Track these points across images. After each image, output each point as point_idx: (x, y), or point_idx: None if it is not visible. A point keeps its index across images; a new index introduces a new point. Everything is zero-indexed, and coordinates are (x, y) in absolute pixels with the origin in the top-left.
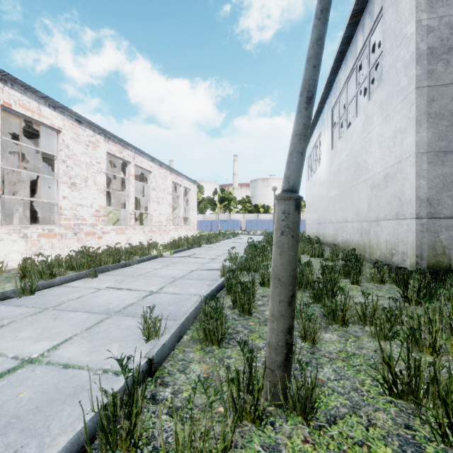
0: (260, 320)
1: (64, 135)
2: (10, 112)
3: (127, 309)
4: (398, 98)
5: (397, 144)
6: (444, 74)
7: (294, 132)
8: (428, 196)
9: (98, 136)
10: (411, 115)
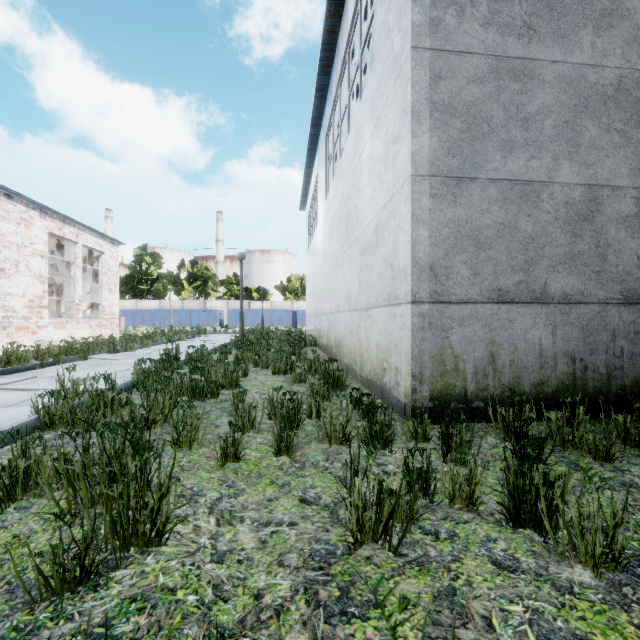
0: None
1: None
2: None
3: None
4: (390, 78)
5: (389, 165)
6: (457, 32)
7: None
8: (432, 260)
9: None
10: (406, 103)
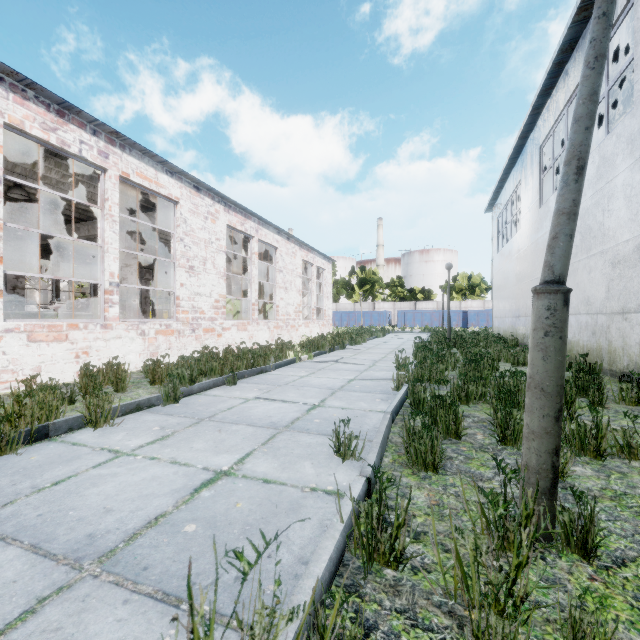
0: (474, 445)
1: (181, 207)
2: (123, 183)
3: (295, 424)
4: None
5: None
6: None
7: (559, 210)
8: None
9: (217, 206)
10: None
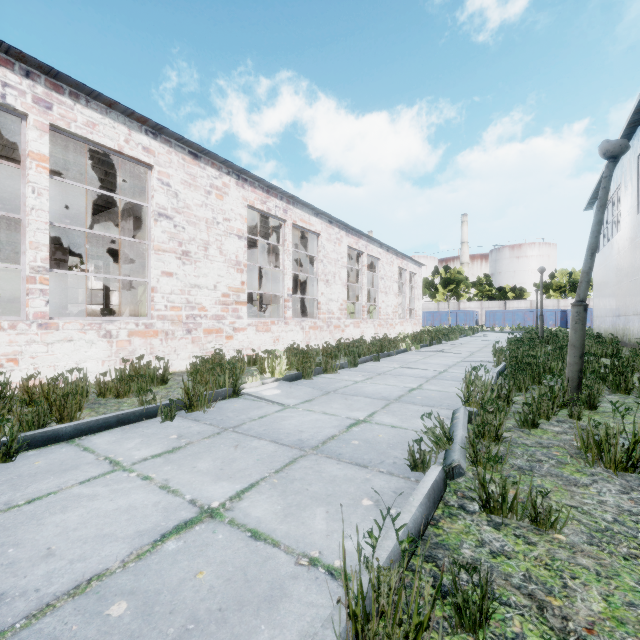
0: None
1: (322, 237)
2: None
3: (436, 377)
4: None
5: None
6: None
7: (583, 271)
8: None
9: (341, 232)
10: None
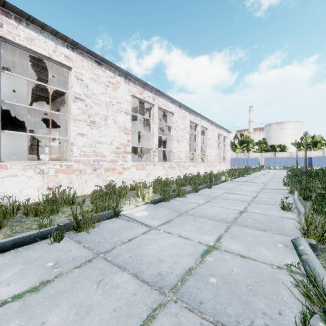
0: None
1: (175, 115)
2: None
3: (253, 201)
4: None
5: None
6: None
7: None
8: None
9: (186, 113)
10: None
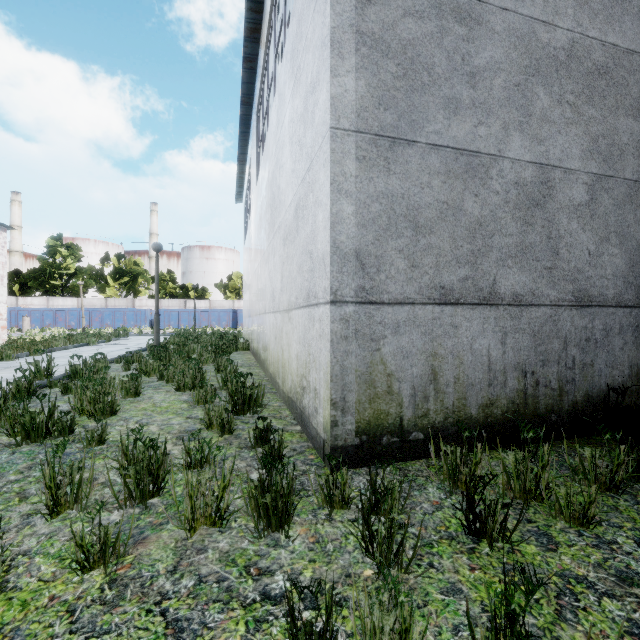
0: None
1: None
2: None
3: None
4: (309, 10)
5: (308, 123)
6: None
7: None
8: (359, 245)
9: None
10: (325, 31)
